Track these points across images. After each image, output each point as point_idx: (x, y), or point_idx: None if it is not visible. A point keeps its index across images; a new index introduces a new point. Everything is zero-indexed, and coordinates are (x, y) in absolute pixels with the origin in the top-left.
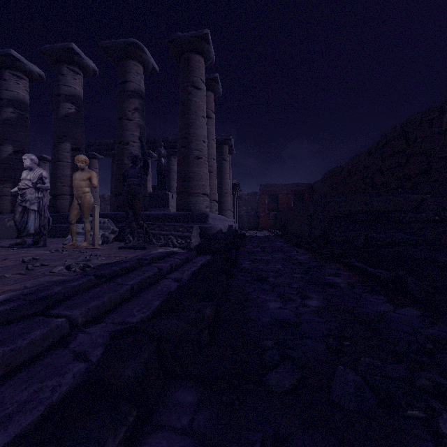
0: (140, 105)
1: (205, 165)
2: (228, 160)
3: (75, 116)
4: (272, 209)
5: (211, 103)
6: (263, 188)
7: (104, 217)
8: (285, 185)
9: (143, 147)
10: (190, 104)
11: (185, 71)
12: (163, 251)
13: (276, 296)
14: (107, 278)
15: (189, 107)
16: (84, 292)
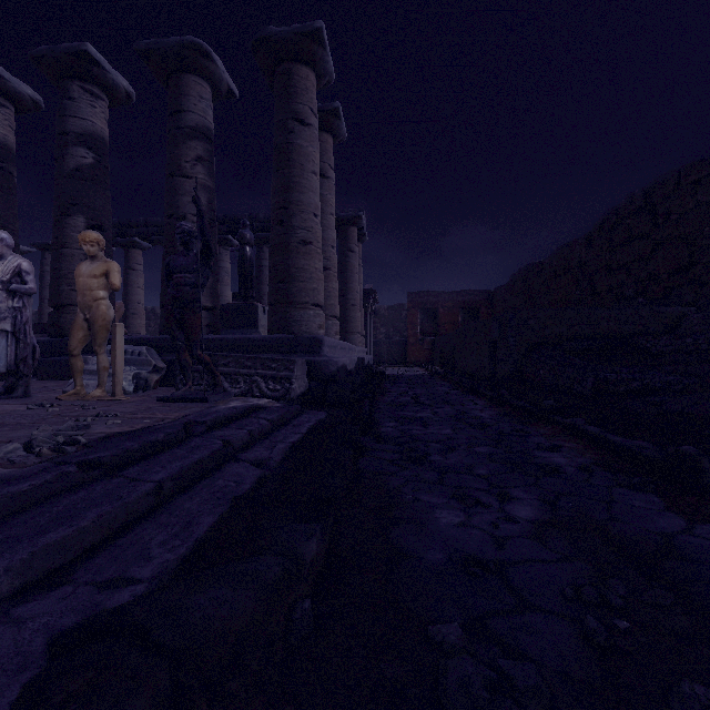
0: (205, 151)
1: (318, 255)
2: (356, 251)
3: (93, 171)
4: (427, 333)
5: (329, 153)
6: (414, 299)
7: (142, 344)
8: (448, 293)
9: (201, 214)
10: (291, 150)
11: (283, 94)
12: (239, 406)
13: (449, 496)
14: (109, 467)
15: (290, 156)
16: (43, 504)
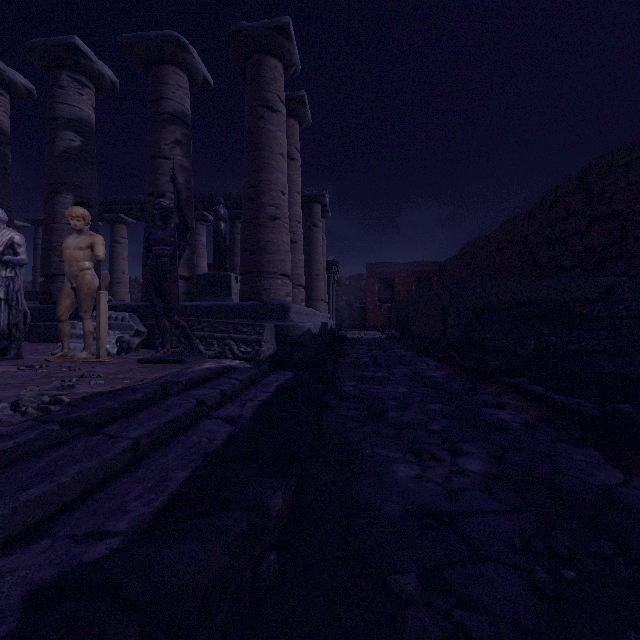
0: (183, 135)
1: (285, 229)
2: (320, 226)
3: (80, 153)
4: (384, 300)
5: (295, 137)
6: (372, 269)
7: (125, 310)
8: (403, 264)
9: (178, 192)
10: (261, 134)
11: (253, 83)
12: (213, 367)
13: (405, 450)
14: (90, 425)
15: (260, 139)
16: (27, 460)
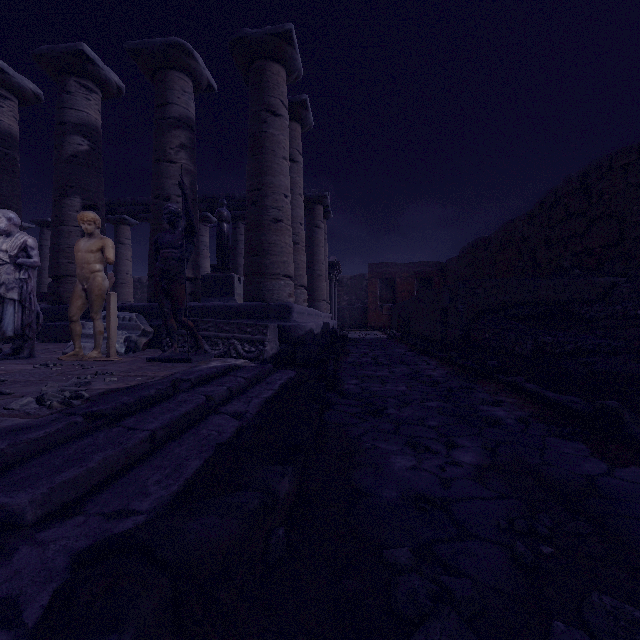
0: (187, 139)
1: (288, 231)
2: (322, 227)
3: (88, 157)
4: (386, 300)
5: (298, 140)
6: (373, 269)
7: (132, 311)
8: (405, 264)
9: (185, 197)
10: (264, 138)
11: (257, 88)
12: (219, 366)
13: (403, 444)
14: (109, 418)
15: (263, 143)
16: (56, 448)
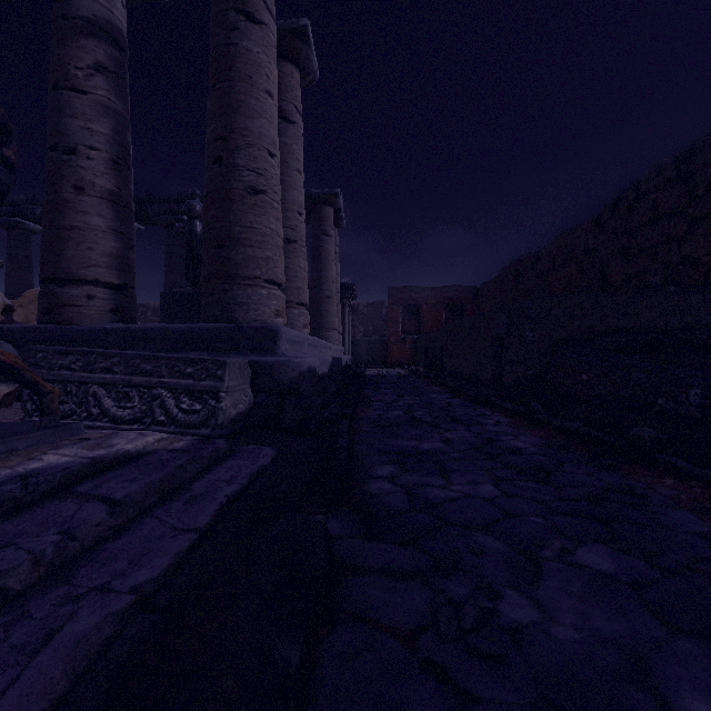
0: (109, 58)
1: (274, 210)
2: (332, 234)
3: None
4: (409, 331)
5: (295, 91)
6: (395, 294)
7: (2, 337)
8: (432, 289)
9: None
10: (234, 54)
11: None
12: (51, 467)
13: None
14: None
15: (232, 63)
16: None
